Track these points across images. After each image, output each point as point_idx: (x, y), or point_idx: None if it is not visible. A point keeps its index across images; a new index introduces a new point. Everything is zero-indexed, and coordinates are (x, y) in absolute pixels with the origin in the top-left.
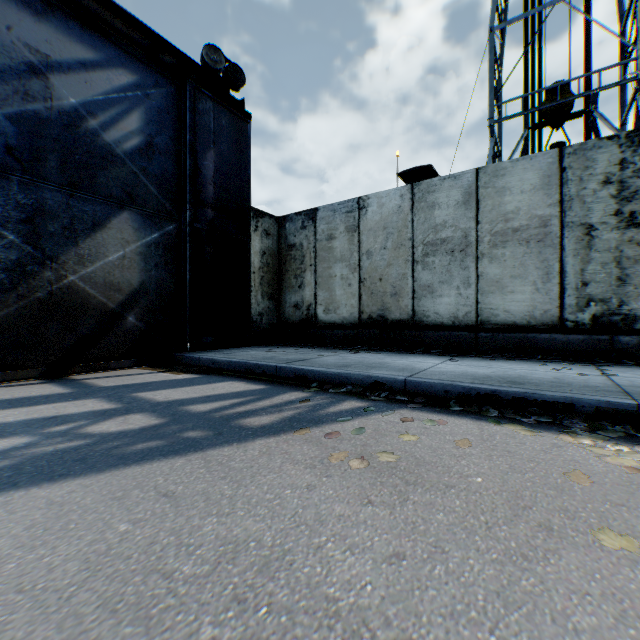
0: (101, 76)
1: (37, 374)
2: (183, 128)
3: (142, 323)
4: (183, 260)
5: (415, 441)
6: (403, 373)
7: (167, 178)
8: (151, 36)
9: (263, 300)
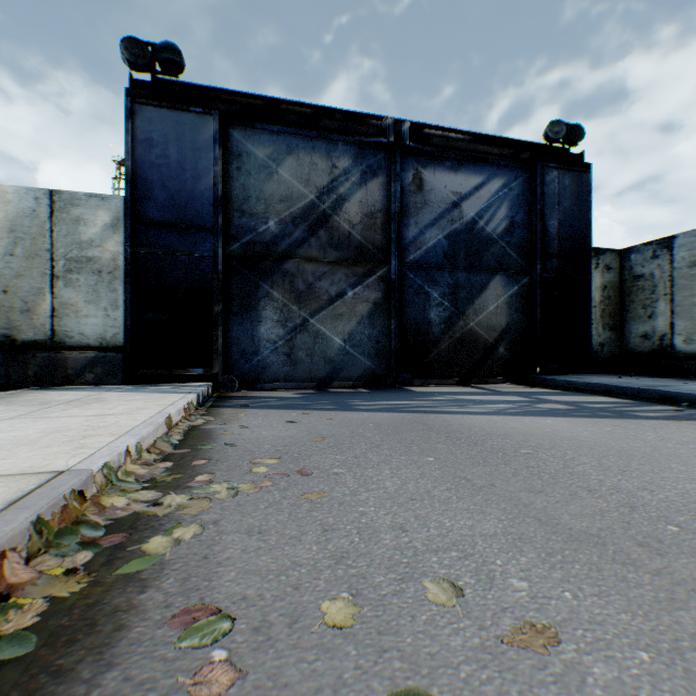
0: (484, 190)
1: (455, 382)
2: (533, 201)
3: (507, 352)
4: (533, 304)
5: None
6: None
7: (522, 244)
8: (510, 142)
9: (603, 331)
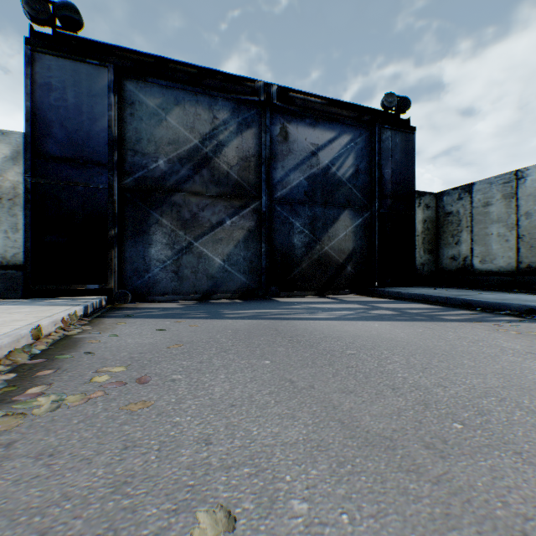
0: (336, 143)
1: (313, 294)
2: (373, 154)
3: (353, 270)
4: (373, 233)
5: None
6: None
7: (365, 186)
8: (356, 107)
9: (424, 254)
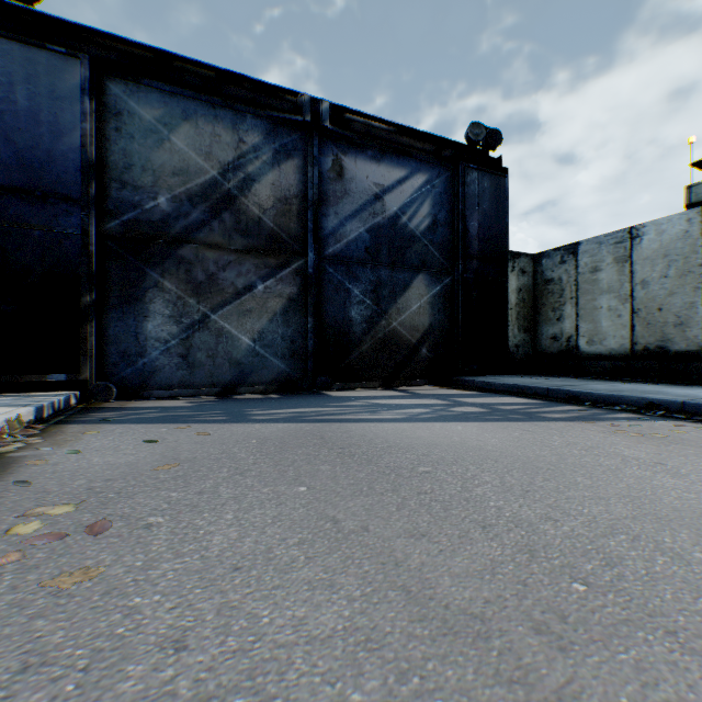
0: (408, 185)
1: (378, 385)
2: (455, 201)
3: (430, 354)
4: (455, 304)
5: (682, 433)
6: (681, 398)
7: (445, 243)
8: (433, 139)
9: (519, 333)
